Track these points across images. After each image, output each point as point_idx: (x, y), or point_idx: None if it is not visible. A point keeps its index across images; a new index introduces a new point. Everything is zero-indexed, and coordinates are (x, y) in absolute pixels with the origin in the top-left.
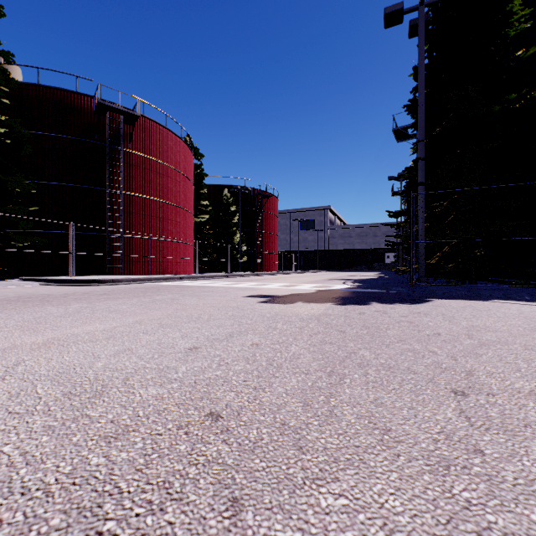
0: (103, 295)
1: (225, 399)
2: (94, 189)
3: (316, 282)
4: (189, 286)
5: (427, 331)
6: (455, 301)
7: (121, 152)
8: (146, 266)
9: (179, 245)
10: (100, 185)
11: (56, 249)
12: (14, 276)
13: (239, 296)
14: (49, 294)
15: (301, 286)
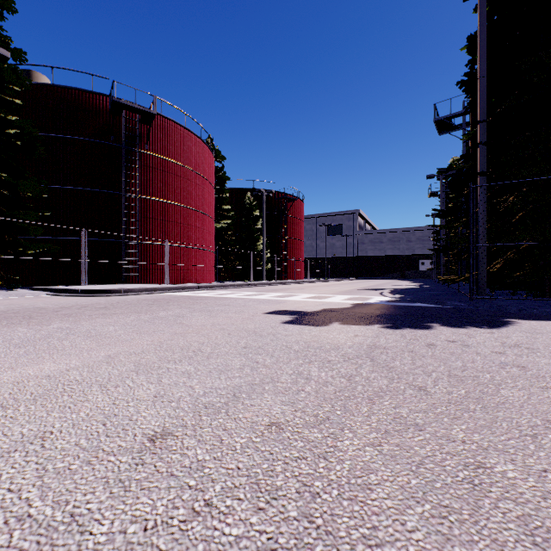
0: (101, 309)
1: None
2: (109, 193)
3: (348, 293)
4: (204, 298)
5: None
6: (547, 323)
7: (137, 153)
8: (163, 274)
9: (199, 252)
10: (116, 189)
11: (71, 257)
12: (29, 285)
13: (258, 313)
14: (43, 307)
15: (332, 297)
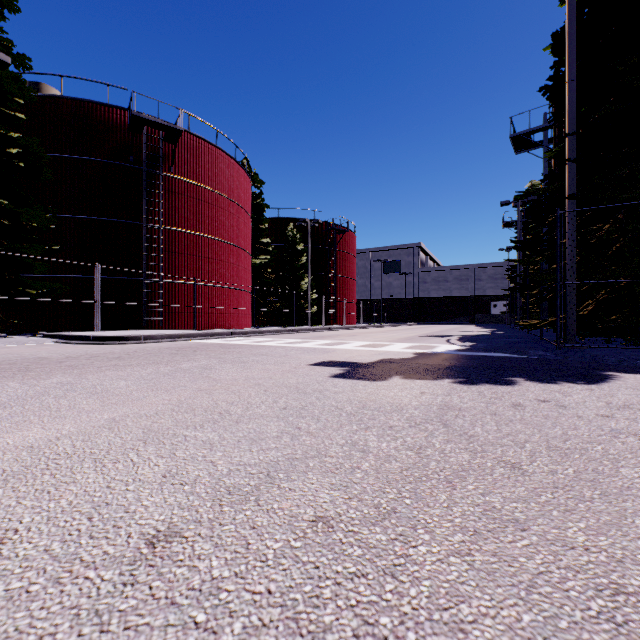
0: (114, 359)
1: None
2: (128, 224)
3: (409, 340)
4: (238, 346)
5: None
6: None
7: (160, 176)
8: (191, 319)
9: (233, 292)
10: (136, 218)
11: (83, 298)
12: (34, 331)
13: (302, 364)
14: (46, 357)
15: (389, 346)
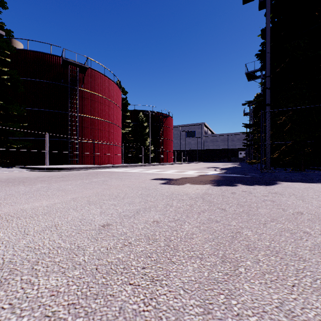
0: (60, 178)
1: (120, 297)
2: (61, 113)
3: (197, 169)
4: (117, 172)
5: (290, 209)
6: (296, 183)
7: (77, 90)
8: (92, 159)
9: (112, 147)
10: (65, 110)
11: (38, 149)
12: (14, 165)
13: (147, 179)
14: (28, 177)
15: (187, 172)
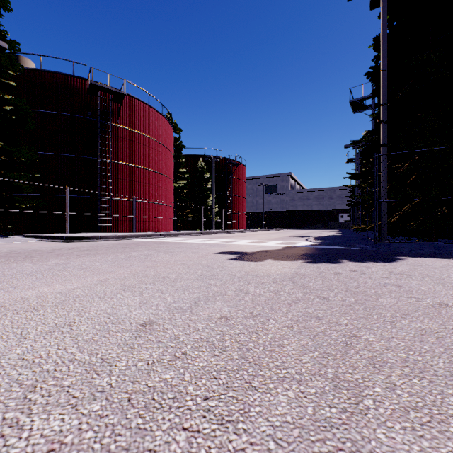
0: (85, 251)
1: None
2: (87, 159)
3: (280, 239)
4: (166, 243)
5: (427, 299)
6: (427, 259)
7: (110, 126)
8: (131, 225)
9: (160, 207)
10: (93, 155)
11: (56, 210)
12: (21, 233)
13: (210, 253)
14: (38, 249)
15: (267, 242)
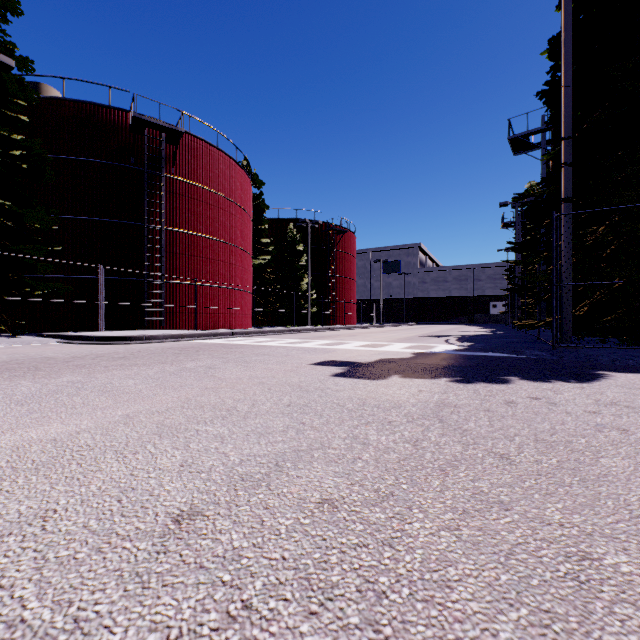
0: (119, 359)
1: None
2: (130, 224)
3: (408, 340)
4: (240, 346)
5: None
6: None
7: (162, 178)
8: (192, 319)
9: (234, 293)
10: (138, 219)
11: (85, 299)
12: (37, 331)
13: (303, 364)
14: (52, 357)
15: (389, 346)
